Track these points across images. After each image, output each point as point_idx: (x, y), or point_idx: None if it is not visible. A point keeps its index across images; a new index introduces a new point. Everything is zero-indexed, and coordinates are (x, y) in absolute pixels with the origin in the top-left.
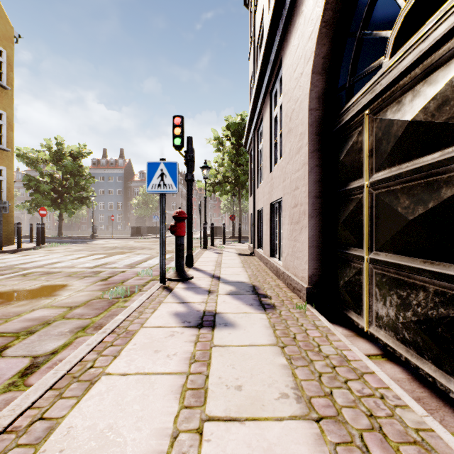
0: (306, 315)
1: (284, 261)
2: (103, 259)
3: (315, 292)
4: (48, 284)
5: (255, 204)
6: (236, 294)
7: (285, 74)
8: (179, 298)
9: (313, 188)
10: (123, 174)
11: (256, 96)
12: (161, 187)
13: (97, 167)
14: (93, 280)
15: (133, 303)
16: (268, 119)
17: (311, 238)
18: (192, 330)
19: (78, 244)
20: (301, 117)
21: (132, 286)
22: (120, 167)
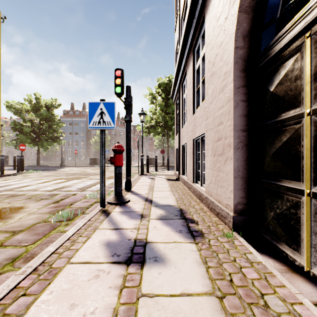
0: (235, 245)
1: (207, 188)
2: (63, 183)
3: (240, 220)
4: (8, 206)
5: (179, 141)
6: (166, 218)
7: (208, 27)
8: (114, 223)
9: (239, 122)
10: (85, 121)
11: (181, 54)
12: (101, 124)
13: (67, 116)
14: (47, 202)
15: (69, 231)
16: (191, 71)
17: (236, 169)
18: (120, 267)
19: (49, 171)
20: (225, 57)
21: (77, 208)
22: (83, 116)
